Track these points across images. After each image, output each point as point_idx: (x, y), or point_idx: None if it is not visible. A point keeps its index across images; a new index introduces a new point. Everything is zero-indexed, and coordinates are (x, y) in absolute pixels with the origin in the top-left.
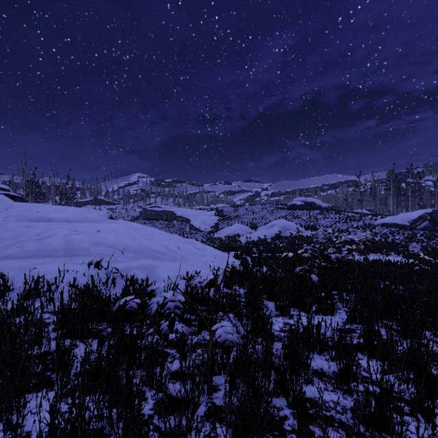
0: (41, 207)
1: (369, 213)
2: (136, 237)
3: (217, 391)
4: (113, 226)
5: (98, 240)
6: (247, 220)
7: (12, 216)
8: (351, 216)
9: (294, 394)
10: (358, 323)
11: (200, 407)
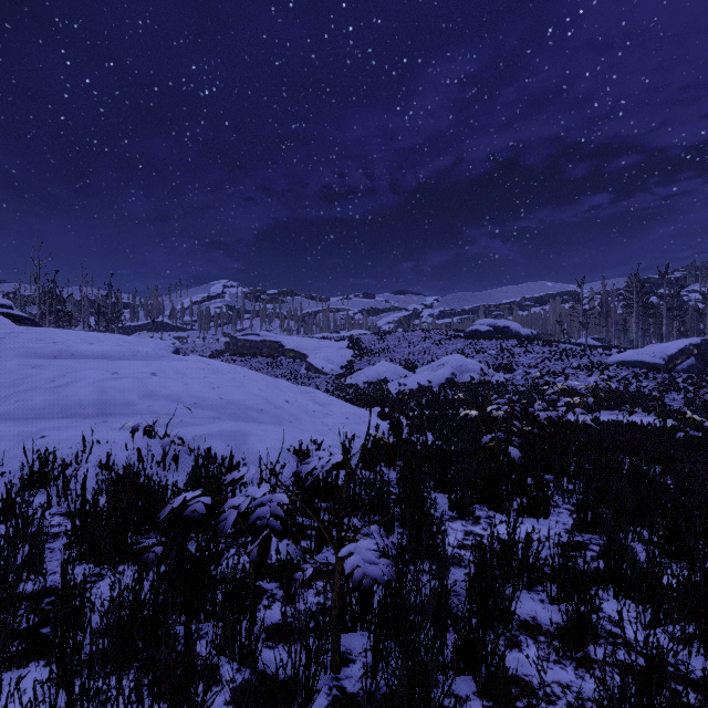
0: (60, 335)
1: (599, 345)
2: (216, 384)
3: (349, 664)
4: (179, 366)
5: (152, 389)
6: (400, 356)
7: (11, 349)
8: (569, 350)
9: (488, 669)
10: (591, 532)
11: (318, 697)
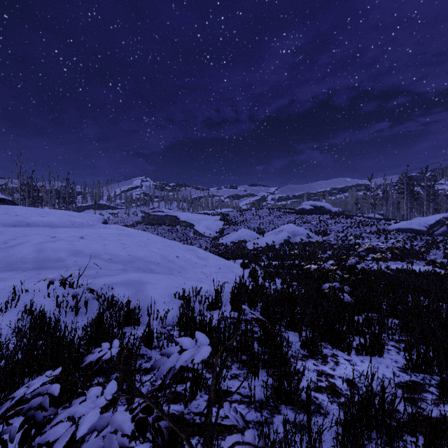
0: (22, 210)
1: (382, 218)
2: (127, 245)
3: None
4: (102, 232)
5: (78, 249)
6: (254, 225)
7: None
8: (363, 221)
9: None
10: (423, 371)
11: None
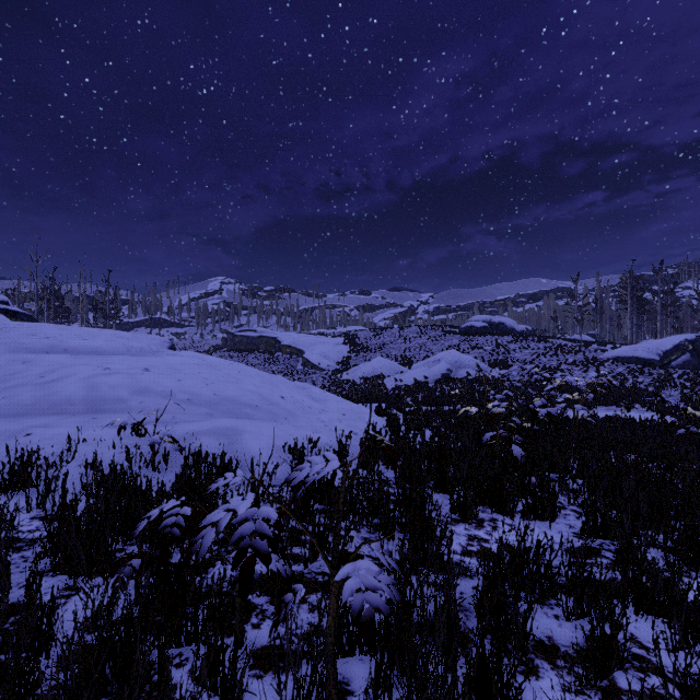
0: (54, 330)
1: (593, 341)
2: (211, 380)
3: (346, 698)
4: (173, 362)
5: (144, 385)
6: (396, 352)
7: (2, 344)
8: (564, 345)
9: None
10: (602, 536)
11: None
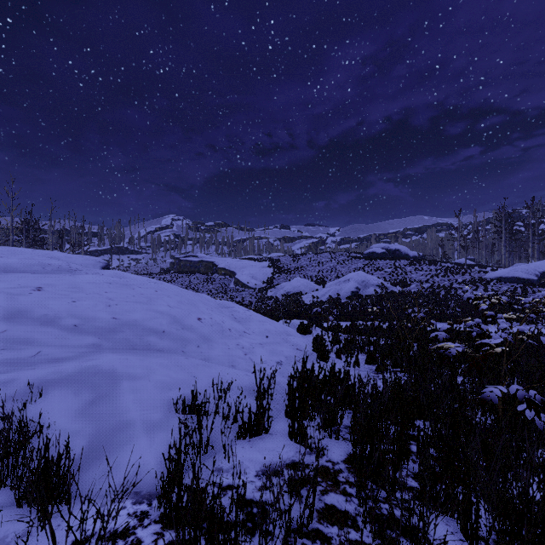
0: None
1: (474, 264)
2: (116, 301)
3: None
4: (81, 280)
5: (21, 308)
6: (311, 273)
7: None
8: (451, 268)
9: None
10: None
11: None
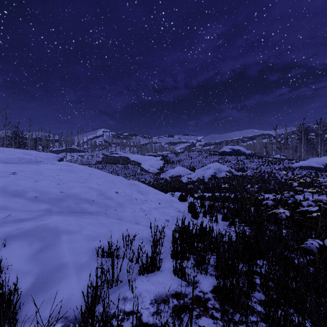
0: None
1: (285, 158)
2: (63, 181)
3: None
4: (42, 168)
5: (0, 186)
6: (187, 164)
7: None
8: (271, 160)
9: None
10: None
11: None
